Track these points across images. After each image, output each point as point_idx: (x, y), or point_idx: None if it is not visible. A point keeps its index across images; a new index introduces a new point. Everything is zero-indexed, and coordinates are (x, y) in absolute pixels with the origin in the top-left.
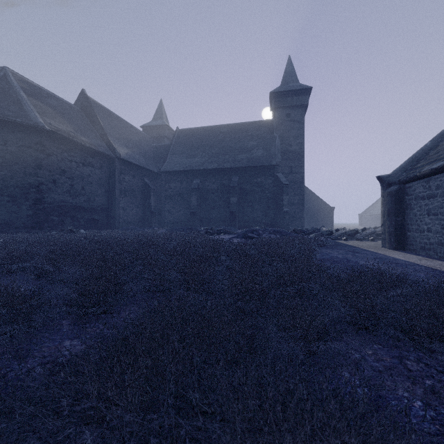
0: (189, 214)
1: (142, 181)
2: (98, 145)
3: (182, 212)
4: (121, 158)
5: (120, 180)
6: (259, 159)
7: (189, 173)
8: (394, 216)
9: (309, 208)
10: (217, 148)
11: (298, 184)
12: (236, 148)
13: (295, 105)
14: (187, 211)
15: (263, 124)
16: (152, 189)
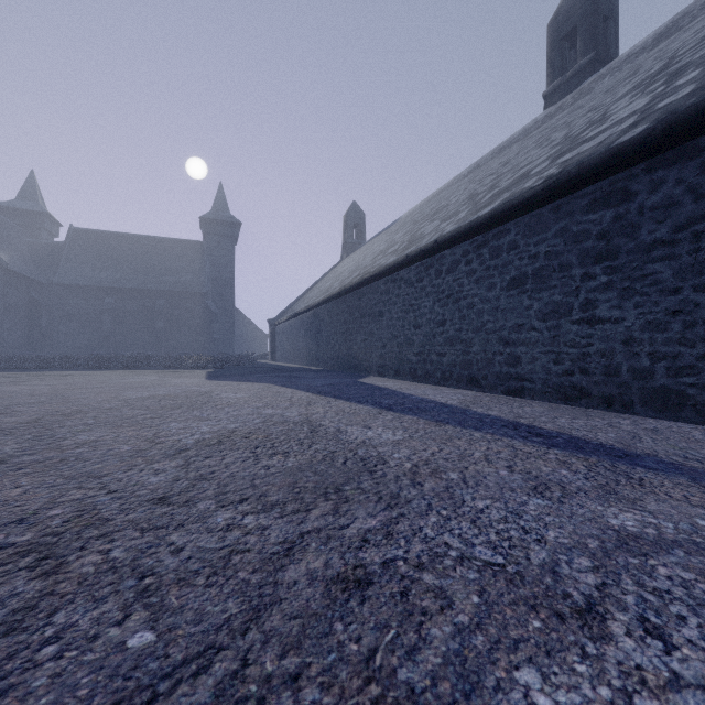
0: (98, 338)
1: (27, 295)
2: None
3: (87, 336)
4: (8, 269)
5: (4, 295)
6: (189, 284)
7: (98, 289)
8: (271, 343)
9: (244, 334)
10: (136, 264)
11: (229, 312)
12: (161, 267)
13: (227, 235)
14: (96, 335)
15: (192, 245)
16: (43, 305)
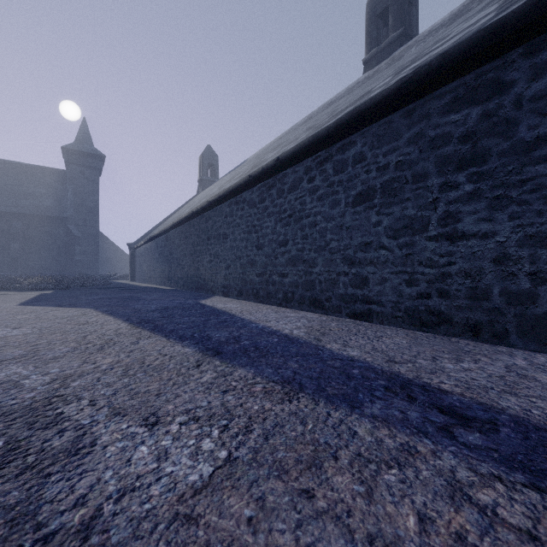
0: None
1: None
2: None
3: None
4: None
5: None
6: (49, 209)
7: None
8: (131, 264)
9: (109, 257)
10: None
11: (93, 236)
12: (18, 191)
13: (90, 166)
14: None
15: (54, 172)
16: None
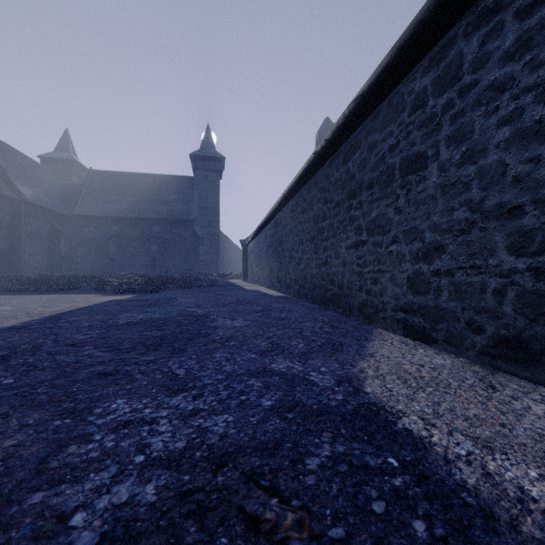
0: (106, 260)
1: (49, 224)
2: (0, 186)
3: (98, 258)
4: (27, 201)
5: (25, 224)
6: (179, 212)
7: (106, 219)
8: (243, 263)
9: (230, 257)
10: (138, 197)
11: (215, 237)
12: (157, 199)
13: (212, 169)
14: (105, 258)
15: (184, 180)
16: (62, 233)
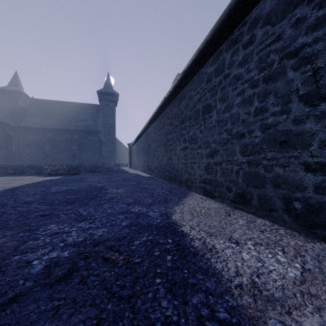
0: (43, 155)
1: (5, 132)
2: None
3: (37, 154)
4: None
5: None
6: (90, 126)
7: (43, 129)
8: (129, 157)
9: (122, 153)
10: (64, 116)
11: (112, 141)
12: (76, 118)
13: (111, 100)
14: (42, 153)
15: (93, 106)
16: (13, 138)
